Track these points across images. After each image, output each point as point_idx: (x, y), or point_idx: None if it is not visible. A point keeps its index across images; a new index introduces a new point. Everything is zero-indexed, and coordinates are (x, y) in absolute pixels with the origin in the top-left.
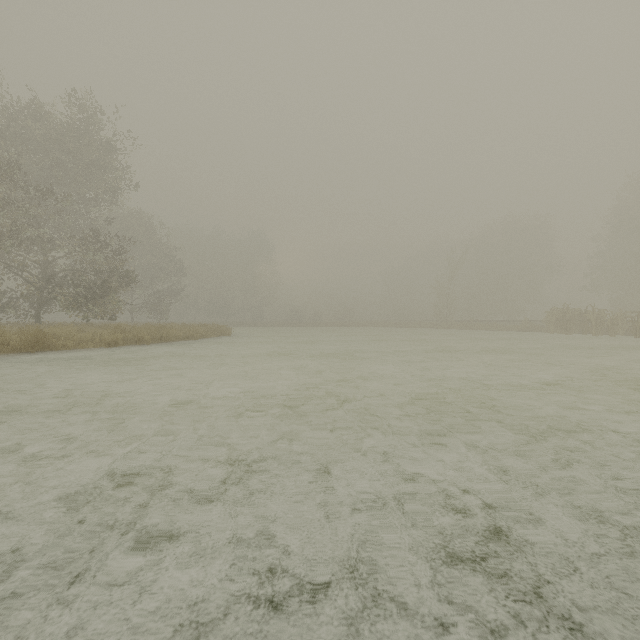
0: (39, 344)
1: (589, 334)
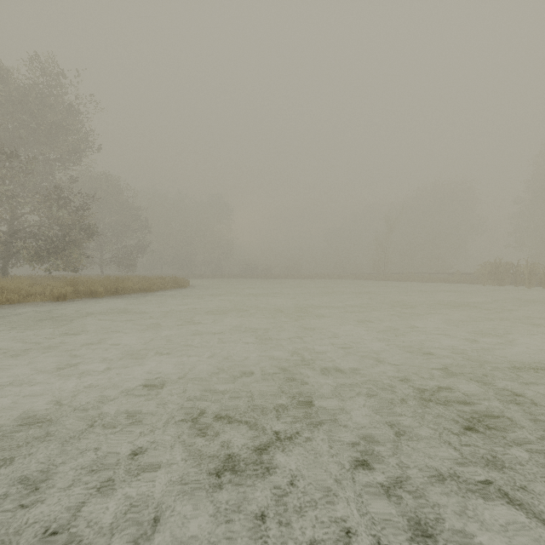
0: None
1: (519, 286)
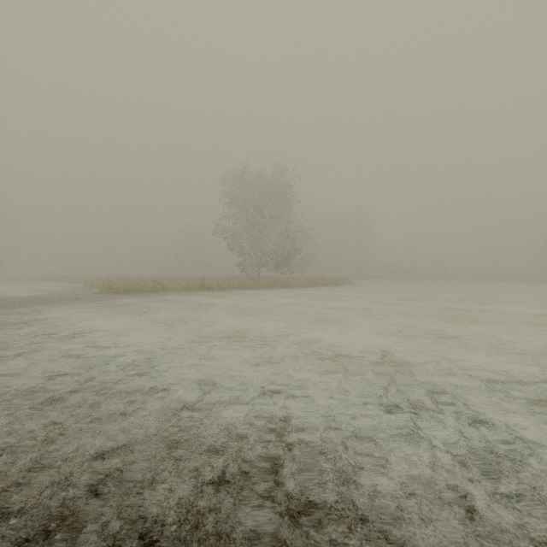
0: (289, 285)
1: None
